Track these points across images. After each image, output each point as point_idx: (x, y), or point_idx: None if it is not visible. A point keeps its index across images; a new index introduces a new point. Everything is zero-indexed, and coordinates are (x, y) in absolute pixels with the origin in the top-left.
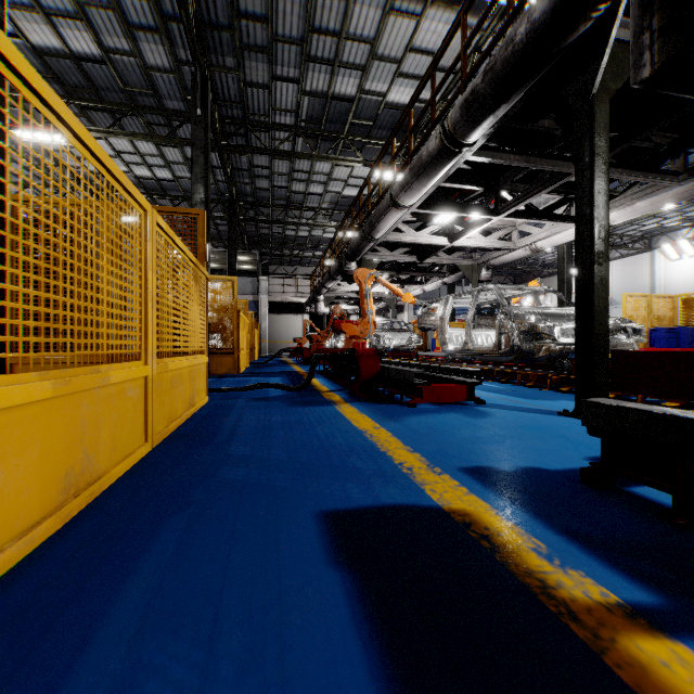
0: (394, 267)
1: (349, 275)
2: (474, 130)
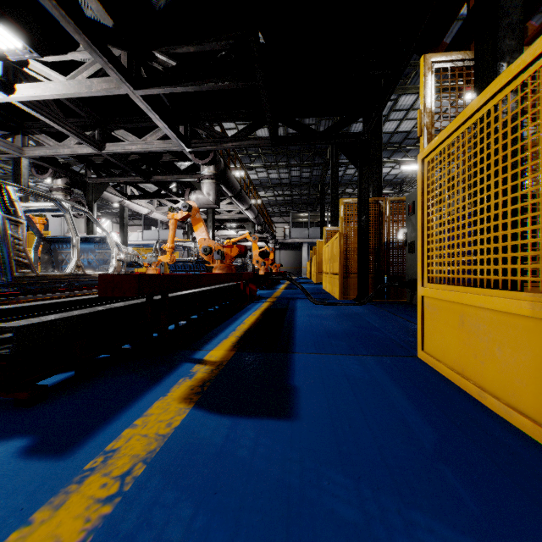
0: None
1: None
2: None
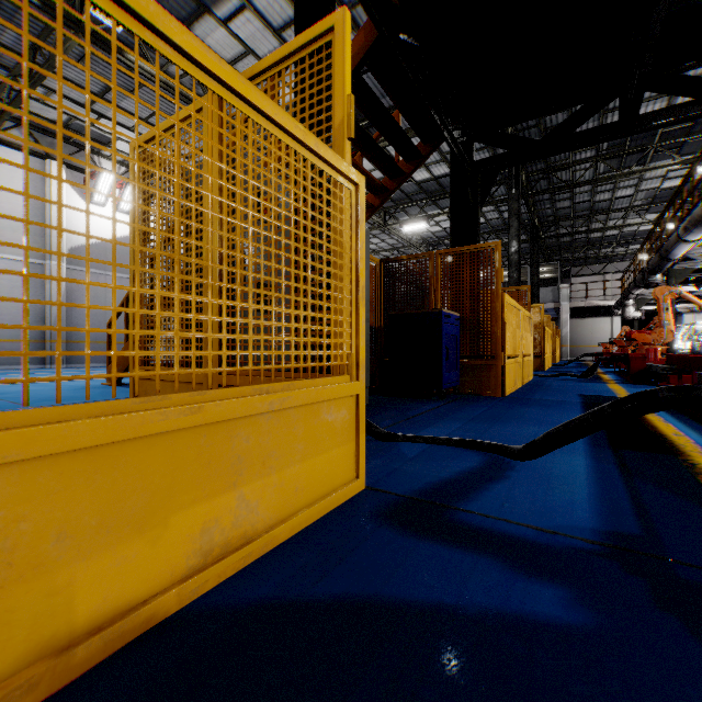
0: None
1: (653, 286)
2: None
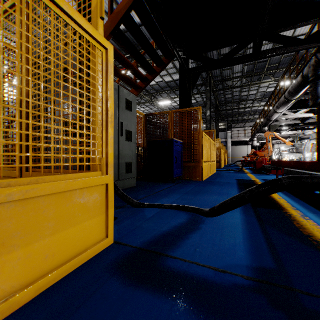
0: (290, 124)
1: (264, 132)
2: (293, 97)
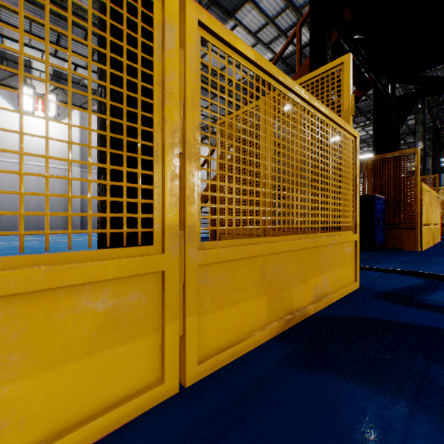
0: None
1: None
2: None
